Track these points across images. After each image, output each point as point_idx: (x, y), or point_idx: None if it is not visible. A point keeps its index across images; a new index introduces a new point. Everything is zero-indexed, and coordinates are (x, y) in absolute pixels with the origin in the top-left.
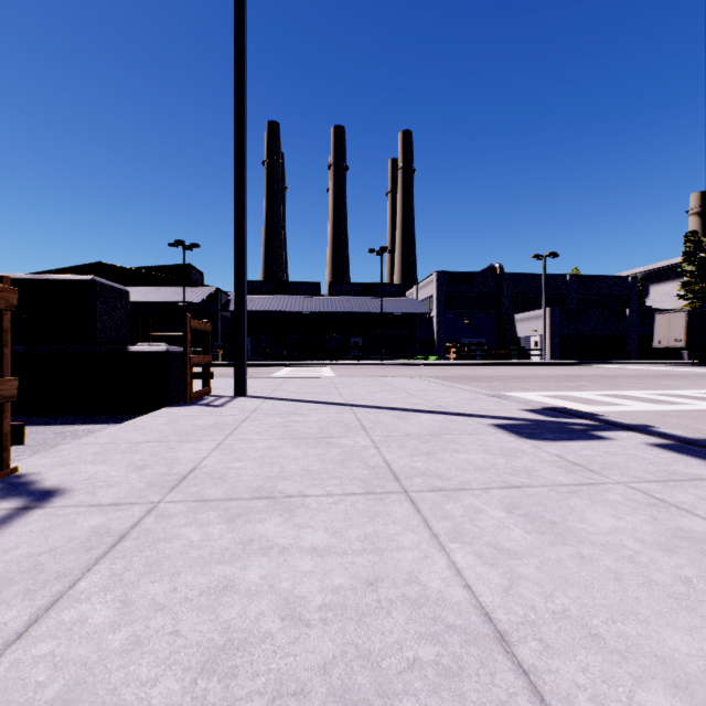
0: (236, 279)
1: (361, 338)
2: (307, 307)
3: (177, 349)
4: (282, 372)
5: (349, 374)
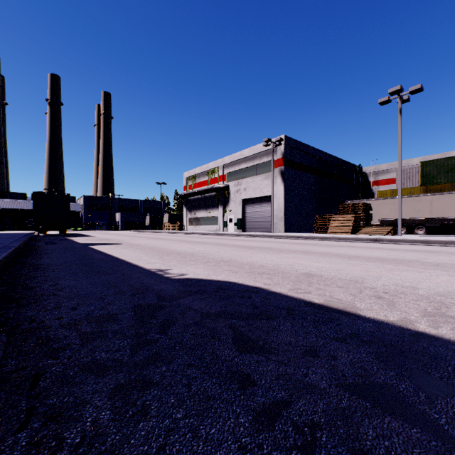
0: None
1: None
2: (16, 206)
3: None
4: None
5: None
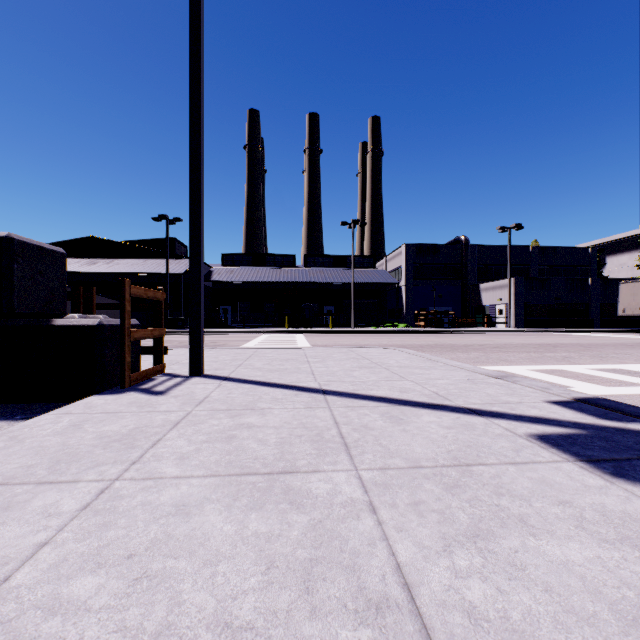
0: (191, 239)
1: (334, 306)
2: (283, 277)
3: (115, 321)
4: (258, 340)
5: (322, 342)
